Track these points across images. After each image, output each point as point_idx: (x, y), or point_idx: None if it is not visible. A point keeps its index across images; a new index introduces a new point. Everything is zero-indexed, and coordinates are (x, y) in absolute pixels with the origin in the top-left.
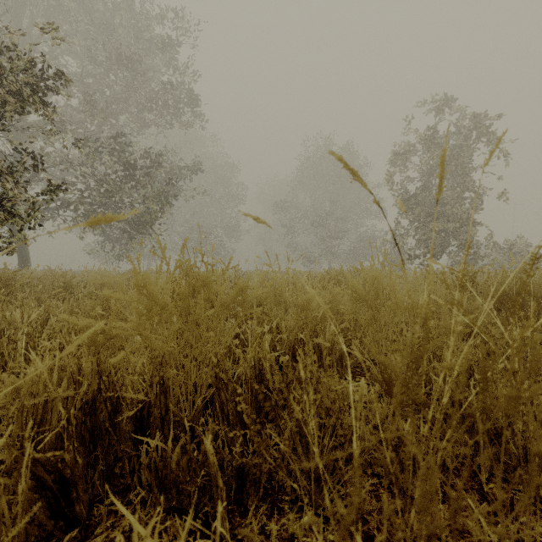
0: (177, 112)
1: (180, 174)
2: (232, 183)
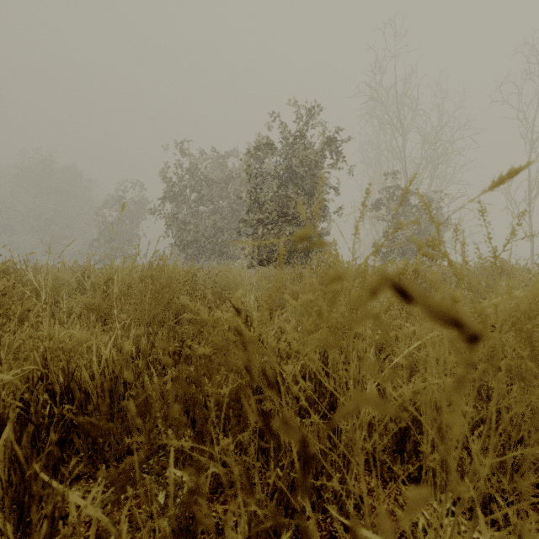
0: None
1: None
2: None
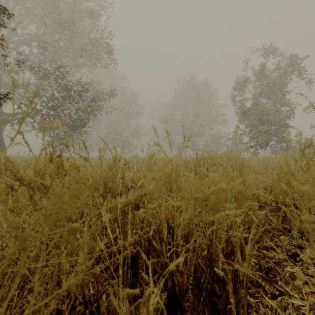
0: (99, 57)
1: (102, 96)
2: (134, 104)
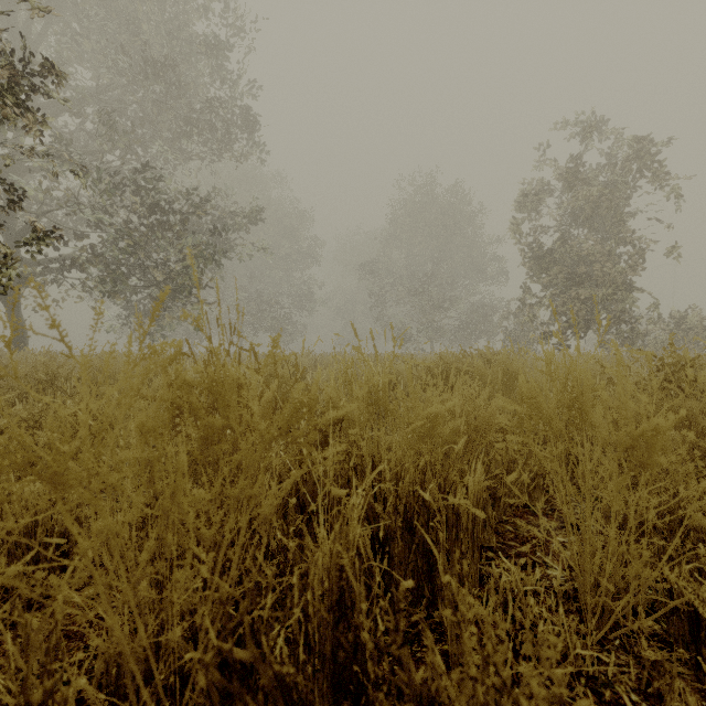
0: (227, 138)
1: (232, 222)
2: (303, 237)
